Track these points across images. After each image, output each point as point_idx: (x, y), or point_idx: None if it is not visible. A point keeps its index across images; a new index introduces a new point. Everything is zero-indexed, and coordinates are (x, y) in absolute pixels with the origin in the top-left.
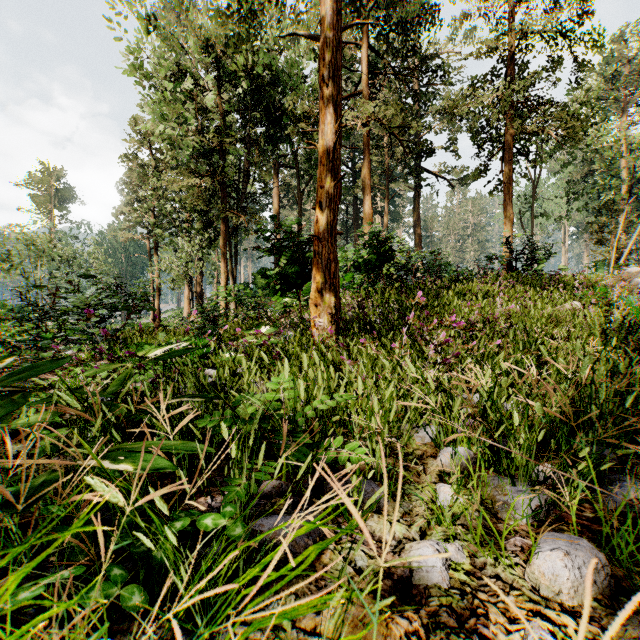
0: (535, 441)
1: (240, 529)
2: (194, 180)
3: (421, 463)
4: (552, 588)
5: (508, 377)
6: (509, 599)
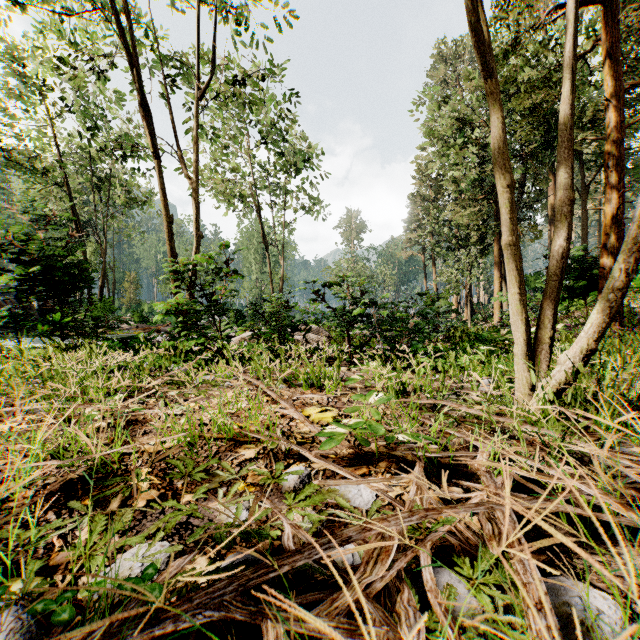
0: None
1: None
2: (473, 207)
3: None
4: None
5: None
6: None
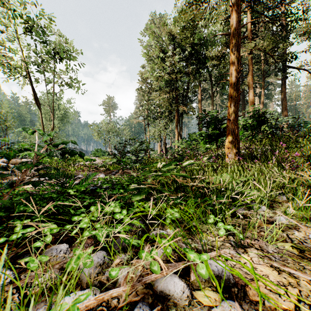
0: None
1: (226, 201)
2: (165, 95)
3: (280, 204)
4: None
5: None
6: (307, 228)
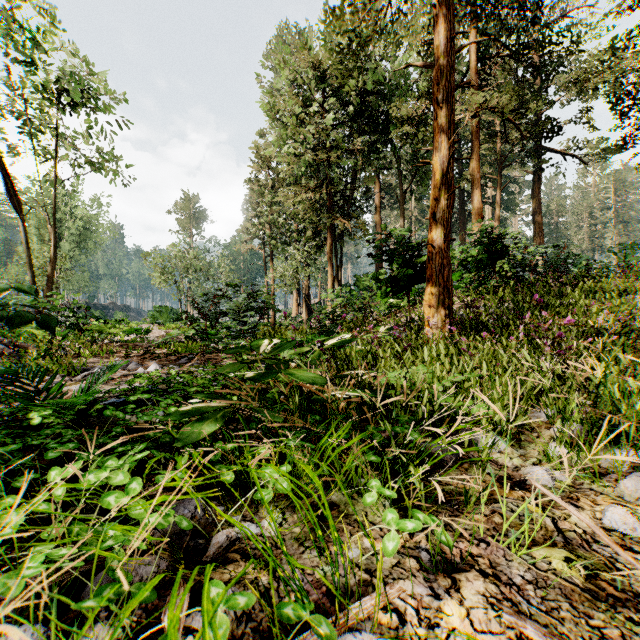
0: (633, 410)
1: (416, 435)
2: (305, 194)
3: (535, 431)
4: (632, 496)
5: (638, 376)
6: (597, 498)
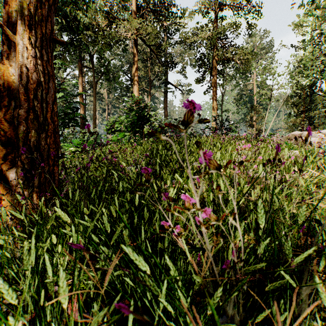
0: None
1: None
2: None
3: None
4: None
5: None
6: None
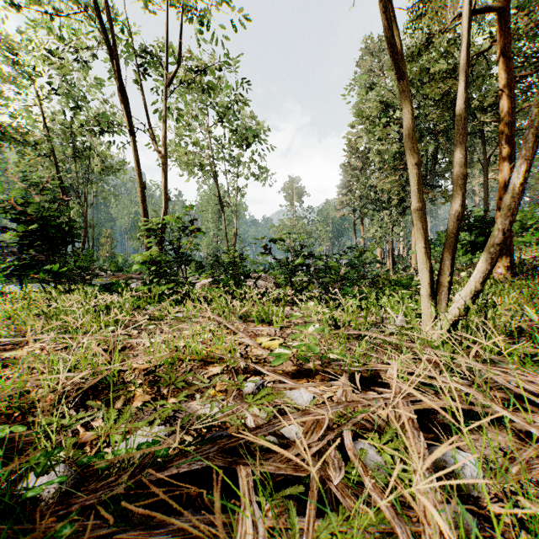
0: None
1: None
2: (394, 175)
3: None
4: None
5: None
6: None
